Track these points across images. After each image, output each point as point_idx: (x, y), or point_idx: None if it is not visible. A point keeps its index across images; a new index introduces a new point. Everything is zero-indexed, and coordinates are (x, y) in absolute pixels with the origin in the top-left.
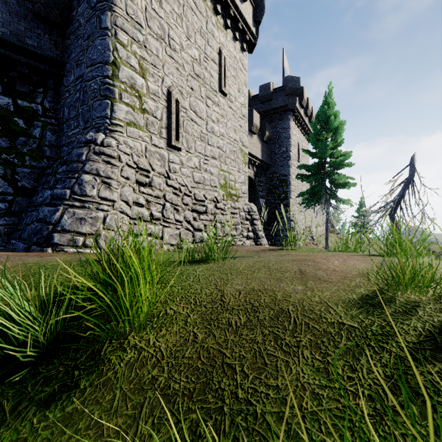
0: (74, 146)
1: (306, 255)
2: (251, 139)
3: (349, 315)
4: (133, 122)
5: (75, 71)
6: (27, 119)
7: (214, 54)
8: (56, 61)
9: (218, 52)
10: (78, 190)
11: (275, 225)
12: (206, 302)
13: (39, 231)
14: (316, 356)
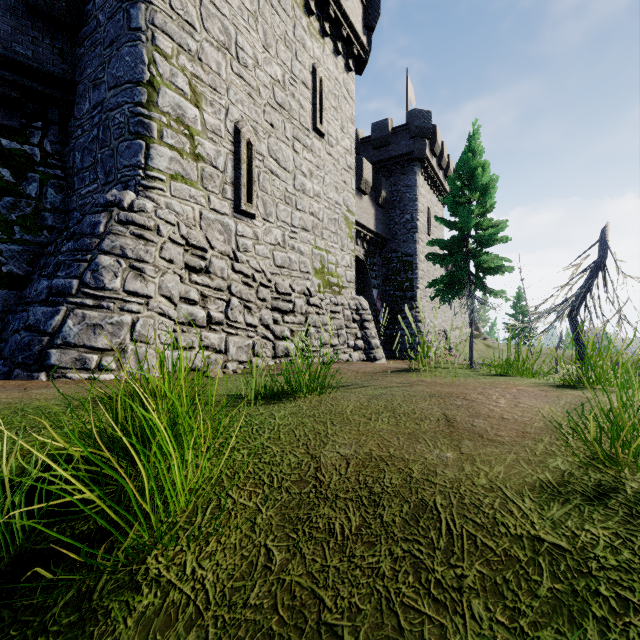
0: (86, 211)
1: (449, 385)
2: (360, 201)
3: (548, 521)
4: (181, 175)
5: (91, 95)
6: (16, 169)
7: (305, 74)
8: (62, 79)
9: (311, 71)
10: (91, 280)
11: (395, 328)
12: (289, 481)
13: (27, 345)
14: (497, 614)
